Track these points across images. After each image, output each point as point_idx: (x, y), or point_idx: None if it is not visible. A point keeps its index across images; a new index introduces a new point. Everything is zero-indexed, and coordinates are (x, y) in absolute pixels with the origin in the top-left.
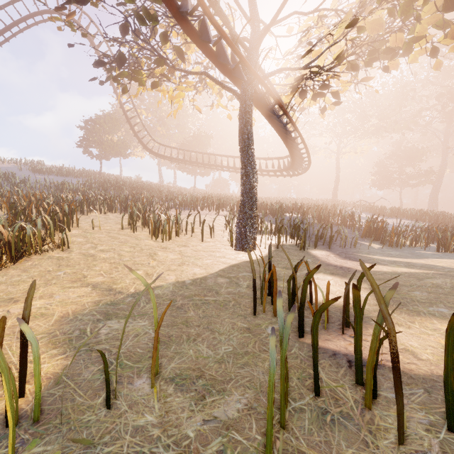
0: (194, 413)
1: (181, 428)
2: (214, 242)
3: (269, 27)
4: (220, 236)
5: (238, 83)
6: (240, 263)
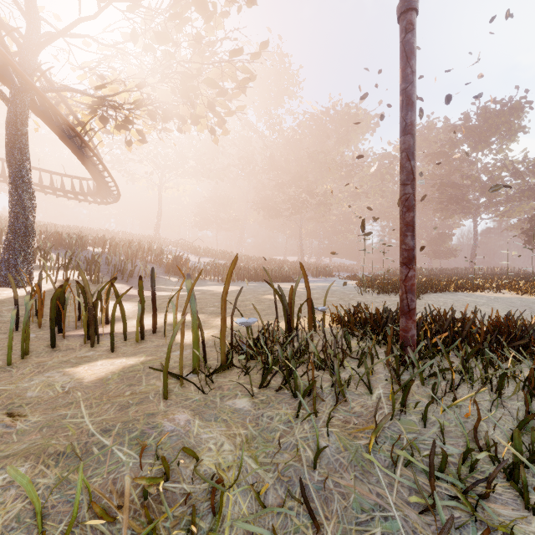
0: None
1: None
2: None
3: (52, 39)
4: None
5: (6, 80)
6: (5, 299)
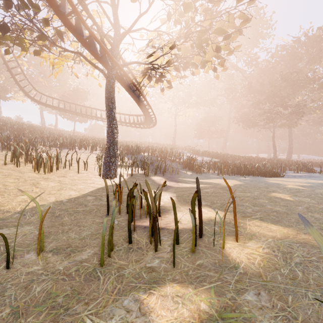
0: (63, 261)
1: (55, 267)
2: (87, 173)
3: (125, 34)
4: (93, 169)
5: (105, 65)
6: (104, 187)
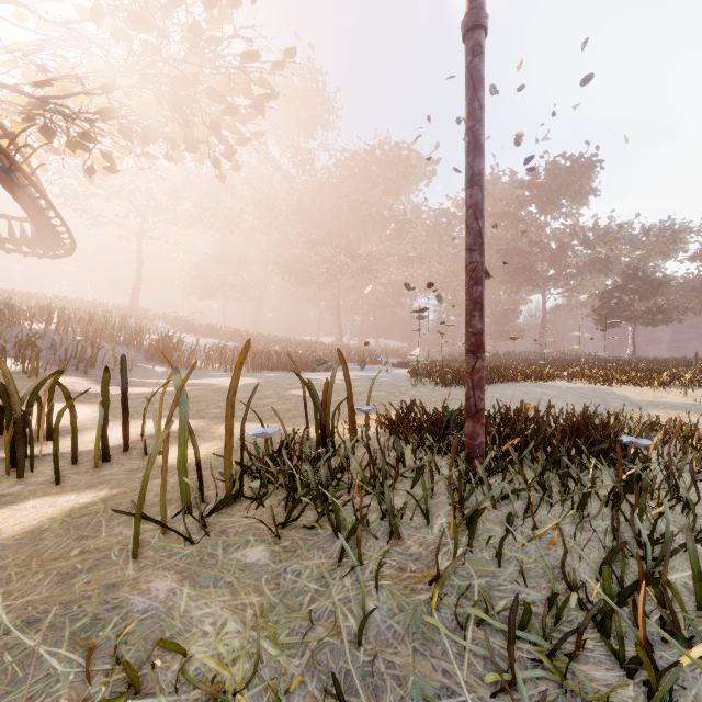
0: None
1: None
2: None
3: None
4: None
5: None
6: None
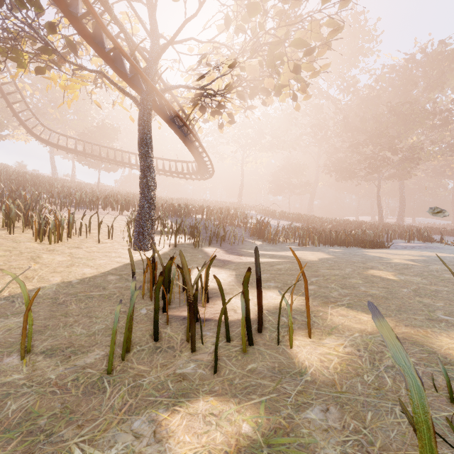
0: (58, 367)
1: (45, 376)
2: (112, 243)
3: (166, 46)
4: (121, 237)
5: (138, 90)
6: (135, 262)
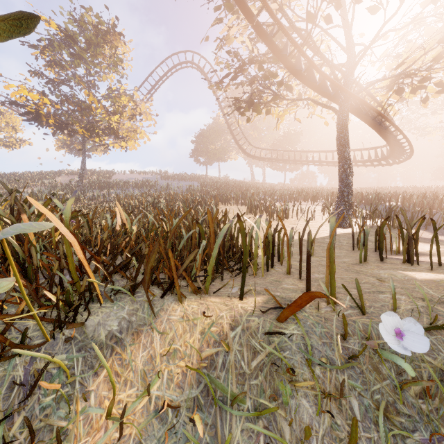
0: None
1: None
2: (316, 223)
3: (363, 55)
4: (320, 219)
5: (336, 100)
6: (339, 234)
